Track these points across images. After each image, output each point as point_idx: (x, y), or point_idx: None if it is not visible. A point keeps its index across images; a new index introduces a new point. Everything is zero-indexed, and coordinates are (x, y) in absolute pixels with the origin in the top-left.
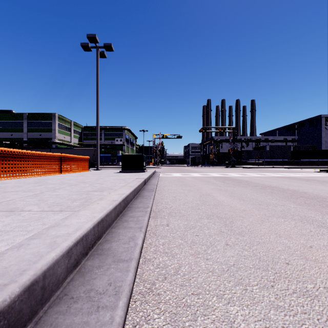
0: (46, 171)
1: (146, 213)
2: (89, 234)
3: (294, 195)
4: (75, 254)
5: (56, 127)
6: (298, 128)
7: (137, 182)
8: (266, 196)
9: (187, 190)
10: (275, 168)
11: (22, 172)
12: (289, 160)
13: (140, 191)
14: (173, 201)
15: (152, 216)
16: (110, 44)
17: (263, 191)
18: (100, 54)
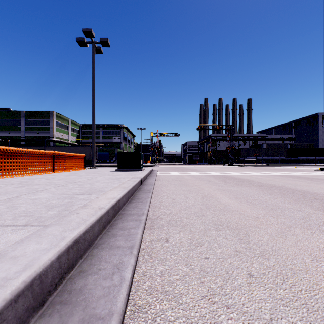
0: (37, 170)
1: (141, 223)
2: (49, 271)
3: (307, 197)
4: (10, 319)
5: (53, 125)
6: (295, 126)
7: (132, 182)
8: (276, 198)
9: (187, 191)
10: (274, 166)
11: (10, 171)
12: (287, 158)
13: (135, 192)
14: (173, 204)
15: (148, 225)
16: (106, 39)
17: (270, 192)
18: (96, 50)
